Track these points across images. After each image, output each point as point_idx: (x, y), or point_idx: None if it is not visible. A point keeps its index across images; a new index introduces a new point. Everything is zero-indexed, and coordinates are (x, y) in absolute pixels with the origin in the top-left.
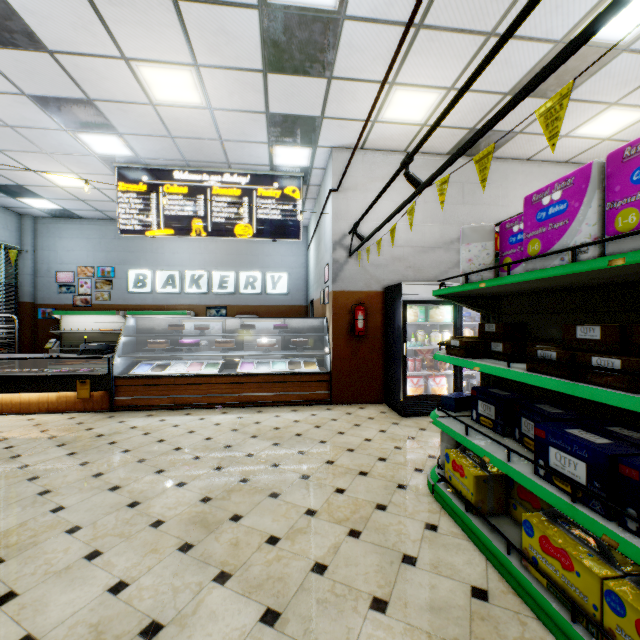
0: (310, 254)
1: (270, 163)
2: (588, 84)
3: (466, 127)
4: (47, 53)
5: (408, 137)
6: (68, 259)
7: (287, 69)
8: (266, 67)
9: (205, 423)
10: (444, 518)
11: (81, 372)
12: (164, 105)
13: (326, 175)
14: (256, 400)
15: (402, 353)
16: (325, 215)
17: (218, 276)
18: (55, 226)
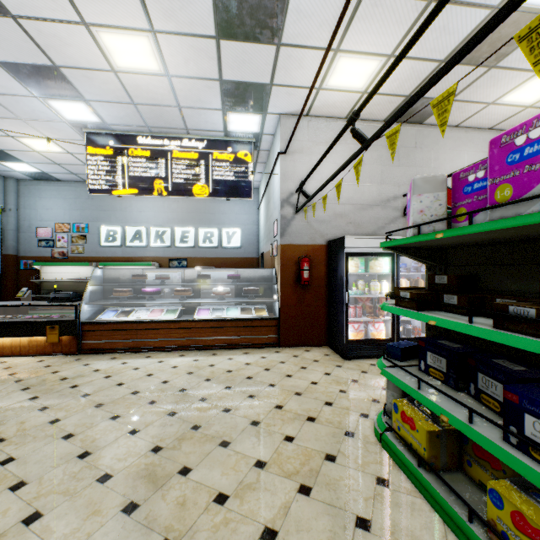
0: (260, 212)
1: (224, 129)
2: (518, 51)
3: (403, 94)
4: (11, 18)
5: (349, 104)
6: (47, 217)
7: (238, 35)
8: (219, 33)
9: (163, 366)
10: (394, 471)
11: (51, 318)
12: (125, 72)
13: (275, 140)
14: (211, 343)
15: (344, 301)
16: (274, 176)
17: (180, 232)
18: (35, 187)
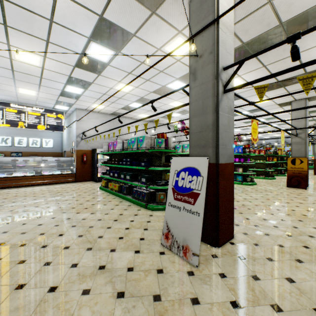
0: (64, 133)
1: (53, 107)
2: (135, 110)
3: (113, 111)
4: None
5: (99, 110)
6: None
7: (66, 97)
8: (60, 95)
9: (36, 188)
10: (101, 190)
11: None
12: (21, 93)
13: (73, 113)
14: (50, 182)
15: (97, 166)
16: (73, 125)
17: (17, 139)
18: None
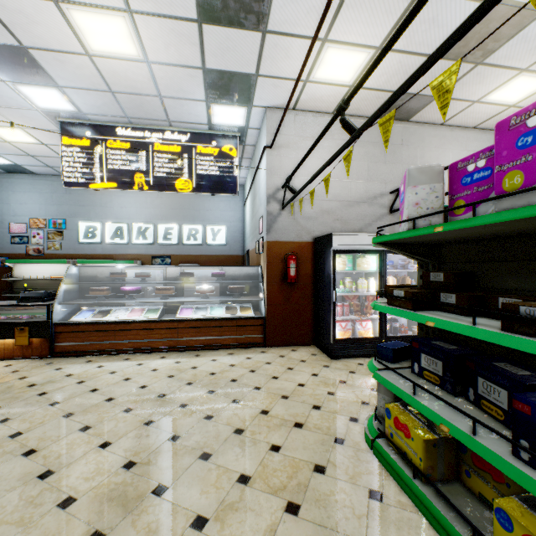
0: (246, 209)
1: (208, 122)
2: (505, 48)
3: (390, 90)
4: None
5: (337, 98)
6: (21, 211)
7: (222, 20)
8: (201, 16)
9: (142, 369)
10: (388, 482)
11: (20, 319)
12: (101, 56)
13: (261, 134)
14: (194, 344)
15: (332, 299)
16: (260, 171)
17: (163, 228)
18: (8, 181)
